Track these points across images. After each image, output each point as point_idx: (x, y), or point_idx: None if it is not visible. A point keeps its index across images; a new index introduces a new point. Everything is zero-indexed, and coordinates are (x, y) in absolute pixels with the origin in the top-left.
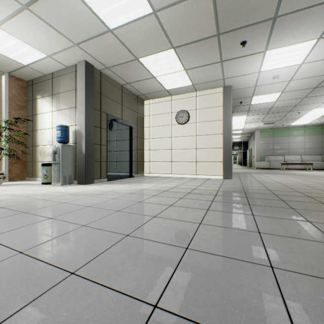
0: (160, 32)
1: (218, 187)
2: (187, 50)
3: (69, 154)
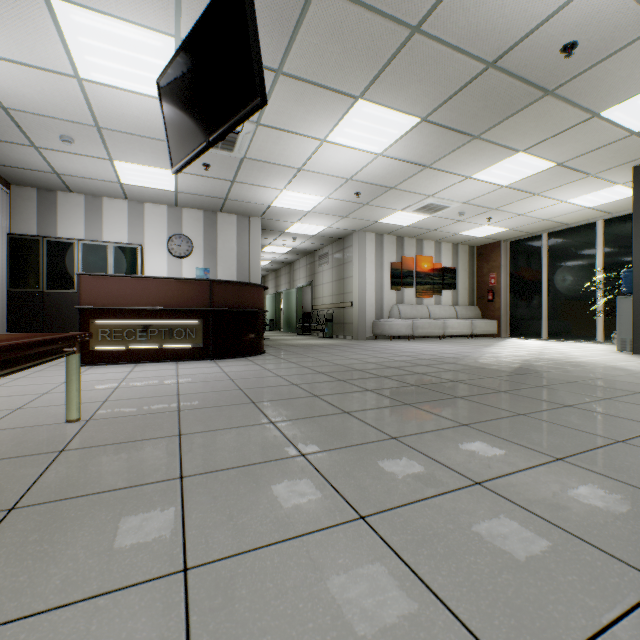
0: (553, 139)
1: (604, 378)
2: (604, 99)
3: (630, 309)
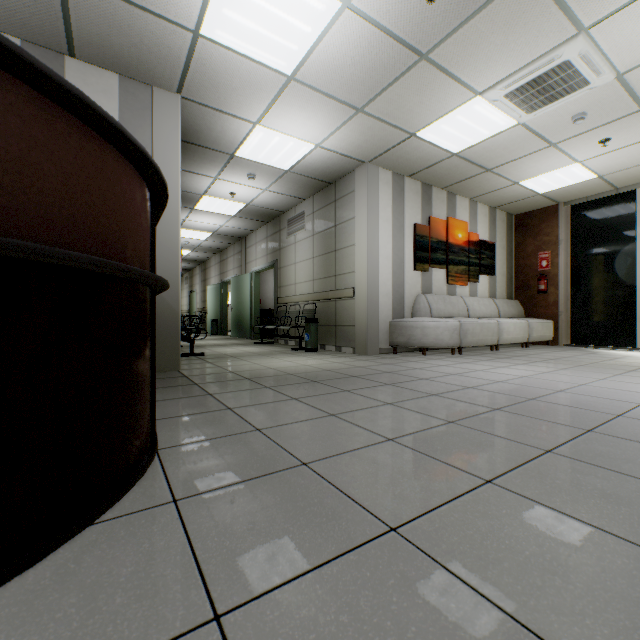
0: None
1: None
2: None
3: None
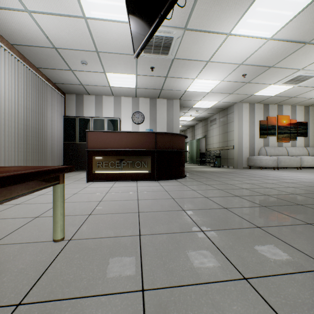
0: None
1: None
2: None
3: None
